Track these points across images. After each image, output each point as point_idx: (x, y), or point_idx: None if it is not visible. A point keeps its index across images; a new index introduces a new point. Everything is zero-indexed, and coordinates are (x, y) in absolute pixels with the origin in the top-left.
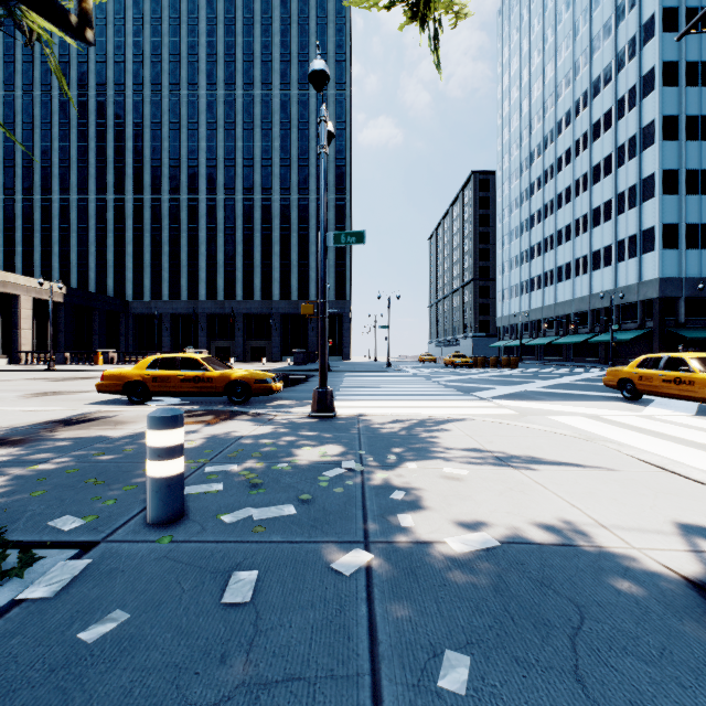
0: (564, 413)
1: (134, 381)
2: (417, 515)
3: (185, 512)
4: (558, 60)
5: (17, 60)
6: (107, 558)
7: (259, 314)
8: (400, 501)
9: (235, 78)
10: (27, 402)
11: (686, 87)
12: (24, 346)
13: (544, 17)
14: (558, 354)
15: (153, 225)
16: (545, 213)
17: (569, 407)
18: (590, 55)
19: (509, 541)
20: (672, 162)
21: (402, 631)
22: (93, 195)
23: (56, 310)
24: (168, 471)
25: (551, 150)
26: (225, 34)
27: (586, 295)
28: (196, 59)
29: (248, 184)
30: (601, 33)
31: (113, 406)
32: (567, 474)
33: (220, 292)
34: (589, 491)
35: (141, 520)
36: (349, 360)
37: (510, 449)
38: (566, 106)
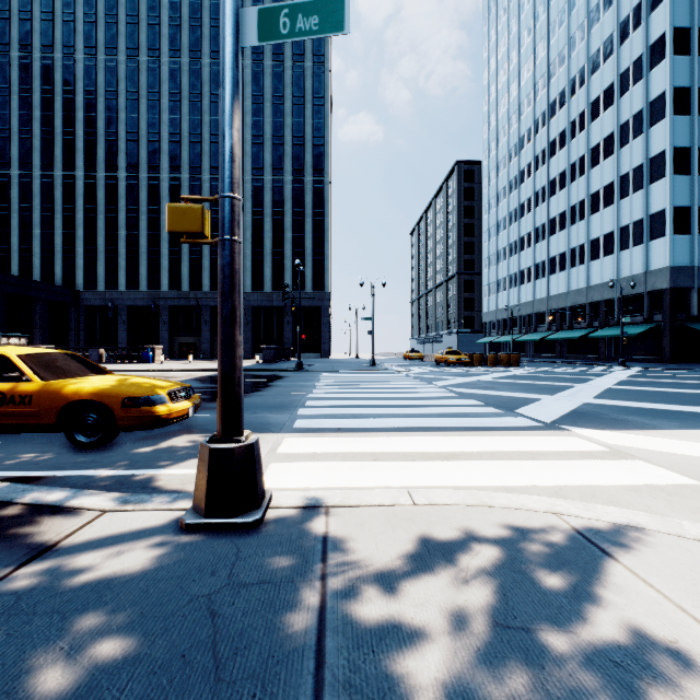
0: None
1: None
2: None
3: None
4: (551, 37)
5: None
6: None
7: None
8: None
9: (201, 45)
10: None
11: (699, 57)
12: None
13: None
14: (551, 351)
15: (108, 206)
16: (536, 201)
17: None
18: (588, 28)
19: None
20: (684, 139)
21: None
22: (37, 171)
23: None
24: None
25: (542, 134)
26: None
27: (583, 287)
28: (158, 21)
29: (216, 163)
30: (601, 3)
31: None
32: None
33: (184, 282)
34: None
35: None
36: (328, 357)
37: None
38: (560, 86)
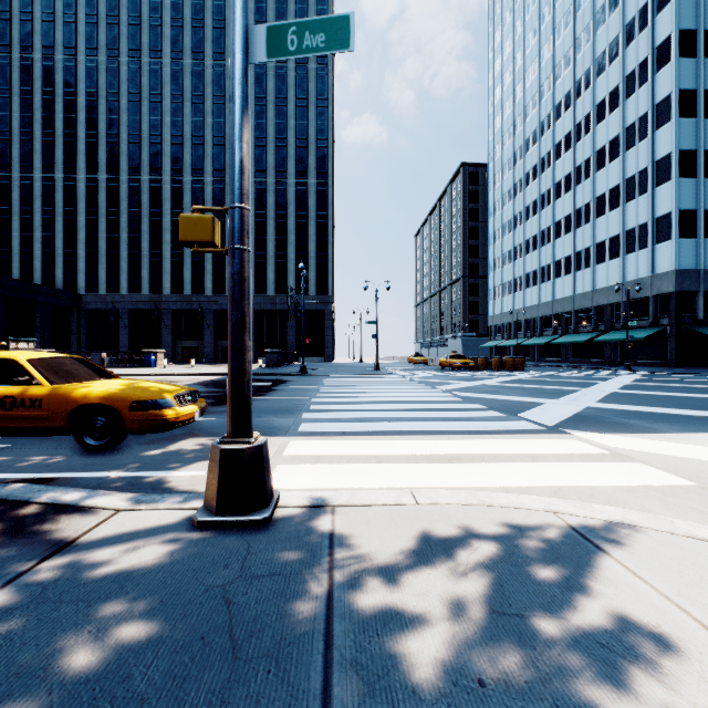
0: None
1: None
2: None
3: None
4: (557, 39)
5: None
6: None
7: None
8: None
9: (204, 46)
10: None
11: (705, 59)
12: None
13: None
14: (556, 355)
15: (110, 209)
16: (541, 204)
17: None
18: (594, 30)
19: None
20: (689, 142)
21: None
22: (38, 173)
23: None
24: None
25: (548, 136)
26: None
27: (588, 290)
28: (160, 22)
29: (219, 165)
30: (607, 5)
31: None
32: None
33: (186, 286)
34: None
35: None
36: (331, 361)
37: None
38: (565, 88)
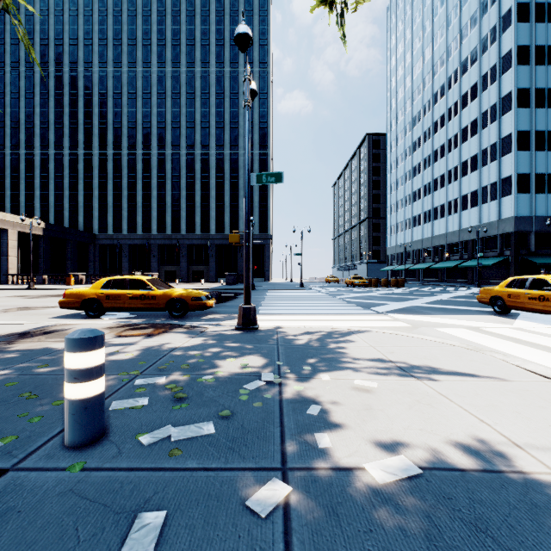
0: (448, 325)
1: (90, 298)
2: (334, 434)
3: (106, 431)
4: (435, 45)
5: (6, 42)
6: (8, 493)
7: (199, 245)
8: (317, 417)
9: (180, 58)
10: (1, 316)
11: (536, 66)
12: (11, 270)
13: (423, 11)
14: (435, 276)
15: (115, 174)
16: (424, 165)
17: (452, 320)
18: (460, 41)
19: (429, 466)
20: (525, 125)
21: None
22: (67, 150)
23: (37, 241)
24: (85, 393)
25: (428, 116)
26: (172, 23)
27: (456, 229)
28: (149, 42)
29: (190, 142)
30: (469, 24)
31: (72, 319)
32: (466, 385)
33: (168, 227)
34: (492, 403)
35: (59, 441)
36: (270, 281)
37: (410, 359)
38: (441, 81)
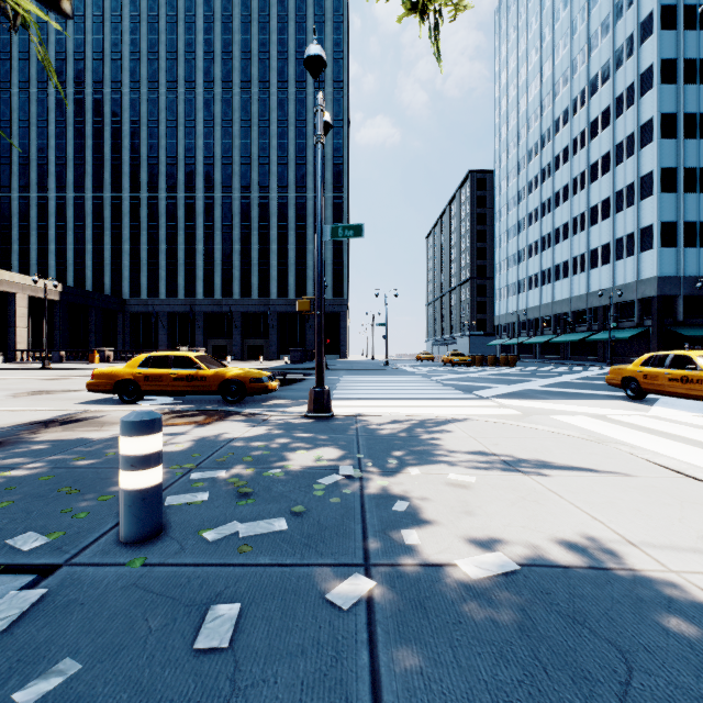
0: (568, 412)
1: (125, 379)
2: (423, 531)
3: (164, 527)
4: (556, 58)
5: (13, 57)
6: (66, 587)
7: (257, 313)
8: (404, 513)
9: (232, 76)
10: (15, 401)
11: (684, 85)
12: (20, 345)
13: (541, 15)
14: (556, 353)
15: (150, 223)
16: (543, 211)
17: (573, 407)
18: (588, 53)
19: (529, 563)
20: (670, 160)
21: (412, 689)
22: (89, 193)
23: (52, 308)
24: (142, 482)
25: (548, 148)
26: (222, 32)
27: (584, 293)
28: (194, 56)
29: (246, 182)
30: (599, 31)
31: (103, 406)
32: (582, 481)
33: (217, 291)
34: (609, 500)
35: (113, 537)
36: (346, 358)
37: (517, 452)
38: (564, 104)
